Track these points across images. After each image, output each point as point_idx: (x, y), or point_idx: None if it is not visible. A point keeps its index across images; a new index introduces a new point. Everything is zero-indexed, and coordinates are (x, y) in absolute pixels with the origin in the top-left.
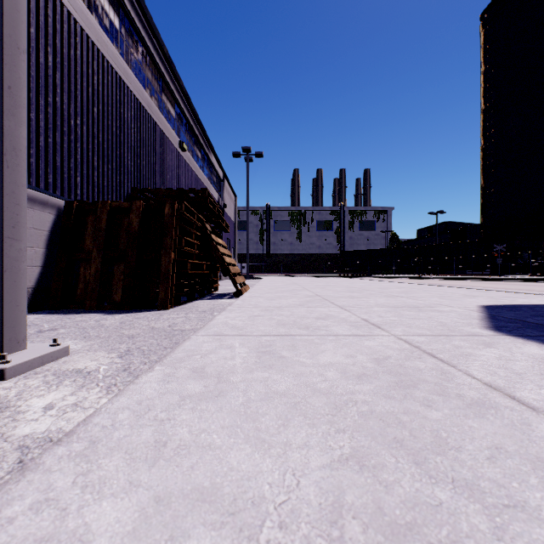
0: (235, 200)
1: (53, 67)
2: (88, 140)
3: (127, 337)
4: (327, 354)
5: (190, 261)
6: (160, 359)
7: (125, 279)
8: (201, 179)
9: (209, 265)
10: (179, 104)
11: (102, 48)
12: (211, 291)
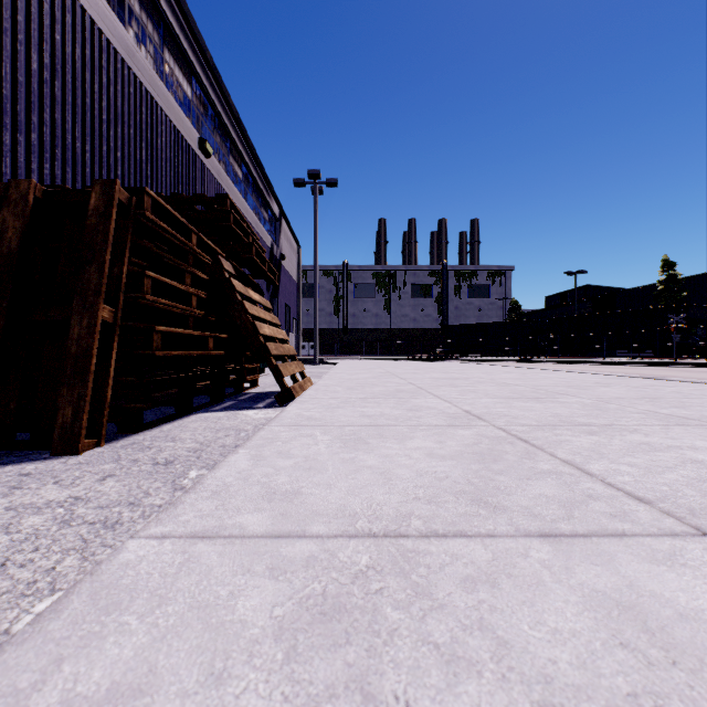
0: (298, 251)
1: None
2: None
3: None
4: None
5: (162, 328)
6: None
7: None
8: (242, 210)
9: (230, 341)
10: (200, 78)
11: None
12: (241, 388)
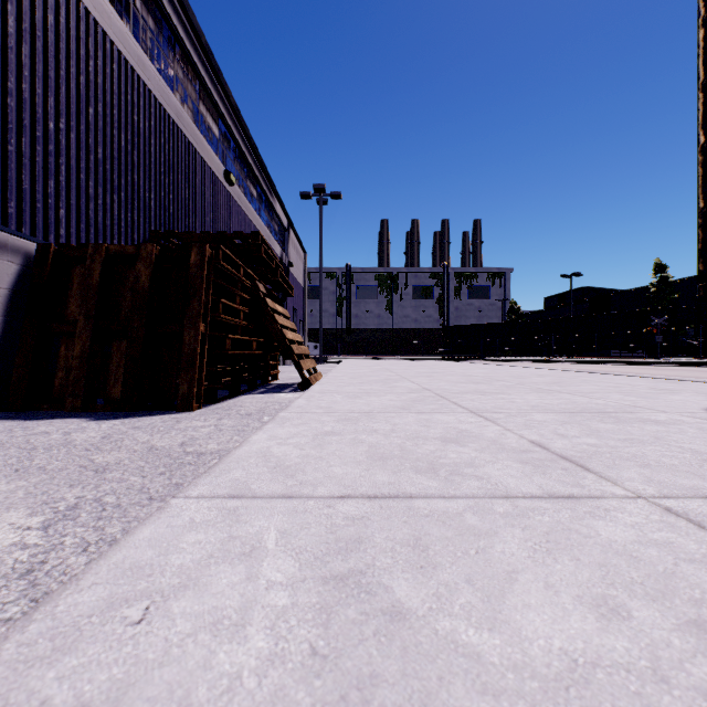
0: (304, 257)
1: (17, 36)
2: (79, 155)
3: (94, 469)
4: (532, 597)
5: (231, 336)
6: (124, 532)
7: (127, 363)
8: (257, 226)
9: (263, 343)
10: (225, 119)
11: (102, 20)
12: (267, 380)
